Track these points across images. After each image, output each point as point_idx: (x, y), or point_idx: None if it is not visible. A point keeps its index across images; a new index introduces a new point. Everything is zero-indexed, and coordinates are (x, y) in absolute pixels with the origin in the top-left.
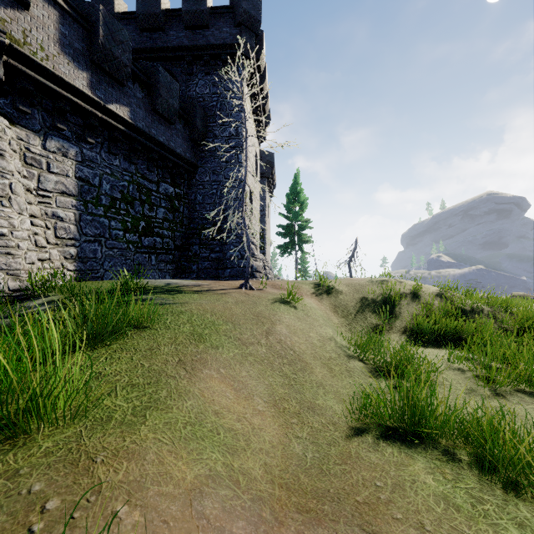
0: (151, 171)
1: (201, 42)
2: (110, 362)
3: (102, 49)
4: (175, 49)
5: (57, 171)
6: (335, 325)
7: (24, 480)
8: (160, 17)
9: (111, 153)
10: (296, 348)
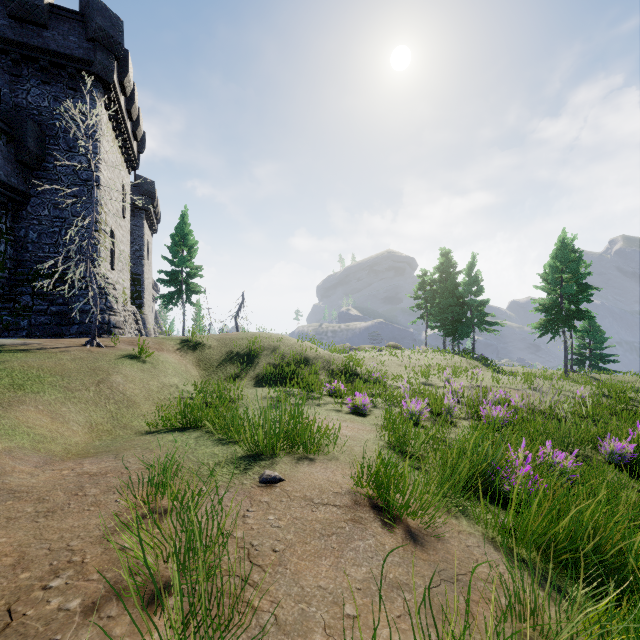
0: None
1: (35, 41)
2: None
3: None
4: None
5: None
6: (192, 377)
7: None
8: None
9: None
10: (128, 392)
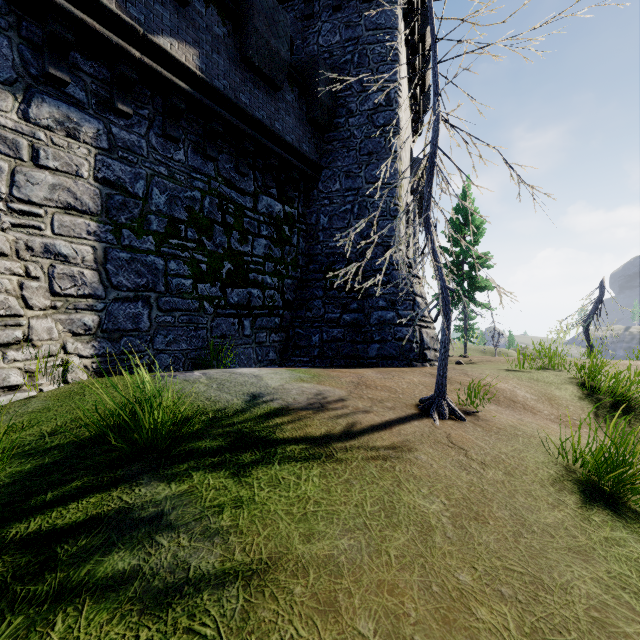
0: (242, 174)
1: None
2: None
3: None
4: None
5: (56, 165)
6: None
7: None
8: None
9: (168, 138)
10: None
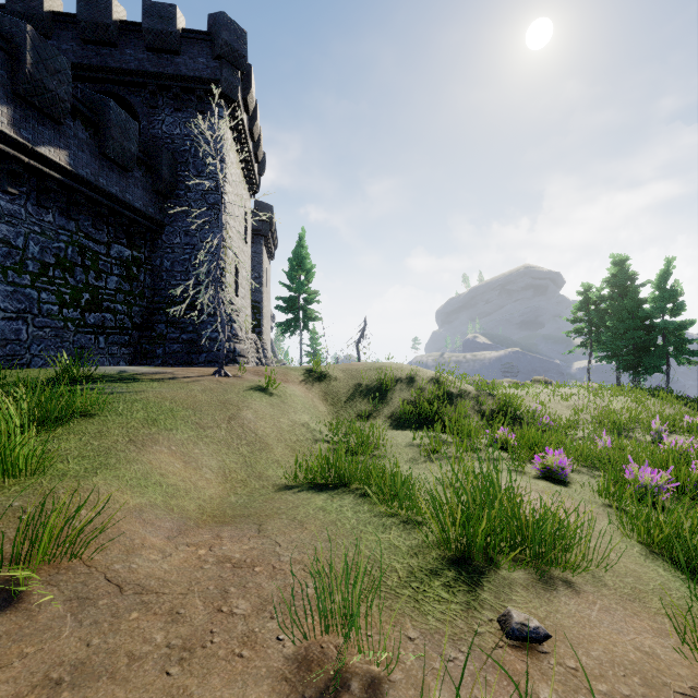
0: (99, 229)
1: (169, 70)
2: (58, 442)
3: (30, 80)
4: (133, 73)
5: None
6: (320, 413)
7: (5, 502)
8: (112, 29)
9: (41, 207)
10: (260, 431)
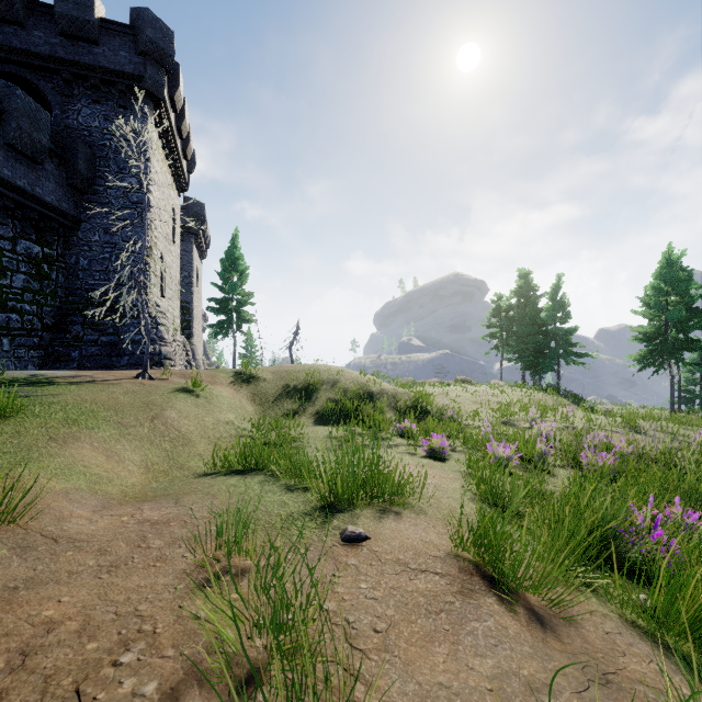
0: (2, 224)
1: (86, 59)
2: None
3: None
4: (44, 57)
5: None
6: (247, 413)
7: None
8: (17, 8)
9: None
10: (183, 429)
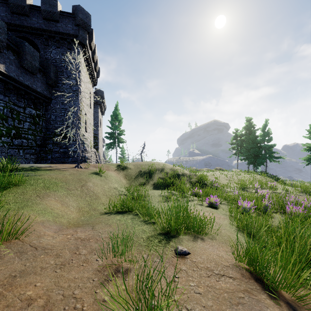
0: (20, 101)
1: (54, 29)
2: (4, 197)
3: None
4: (36, 29)
5: None
6: (123, 183)
7: None
8: (26, 8)
9: None
10: (95, 191)
